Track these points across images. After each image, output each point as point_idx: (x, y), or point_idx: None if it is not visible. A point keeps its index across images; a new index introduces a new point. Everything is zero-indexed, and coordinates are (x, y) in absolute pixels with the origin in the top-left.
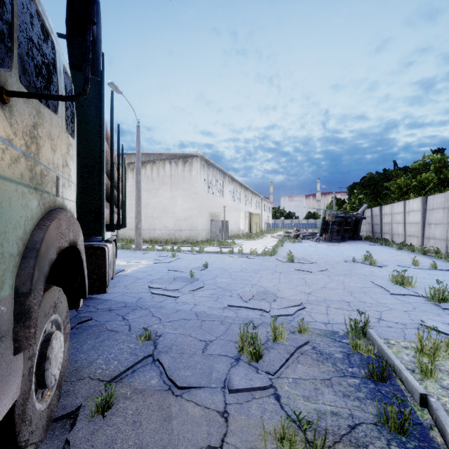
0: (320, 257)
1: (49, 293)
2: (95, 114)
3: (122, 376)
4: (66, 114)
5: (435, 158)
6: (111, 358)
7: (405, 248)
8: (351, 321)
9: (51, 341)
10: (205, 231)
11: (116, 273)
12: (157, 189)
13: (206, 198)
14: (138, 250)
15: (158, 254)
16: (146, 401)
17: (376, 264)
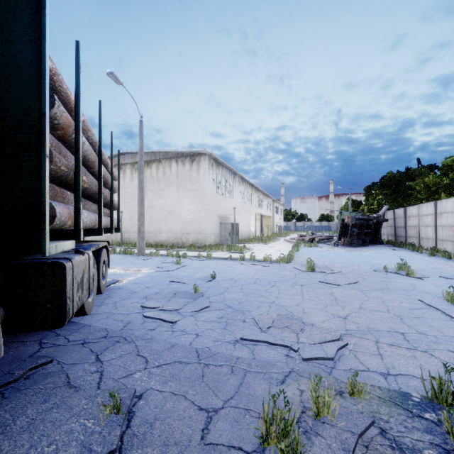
0: (343, 265)
1: None
2: (32, 56)
3: None
4: None
5: None
6: None
7: (438, 254)
8: (421, 371)
9: None
10: (213, 234)
11: (107, 285)
12: (163, 190)
13: (215, 199)
14: (141, 256)
15: (161, 260)
16: None
17: (414, 275)
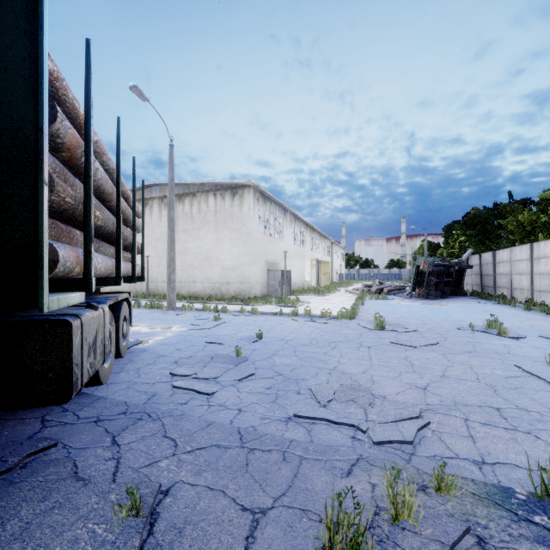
0: (420, 322)
1: None
2: (25, 54)
3: None
4: None
5: None
6: None
7: (535, 309)
8: (524, 459)
9: None
10: (260, 284)
11: (128, 347)
12: (198, 230)
13: (261, 241)
14: (171, 310)
15: (196, 315)
16: None
17: (507, 335)
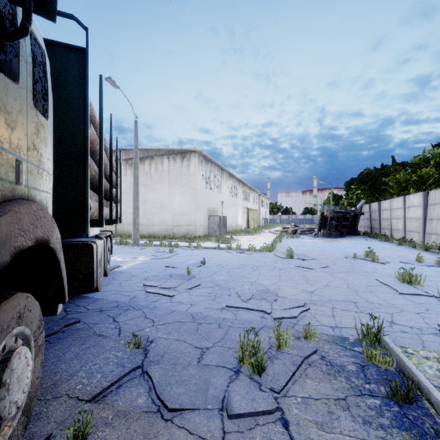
0: (319, 253)
1: (9, 302)
2: (79, 97)
3: (105, 393)
4: (41, 92)
5: (435, 152)
6: (94, 369)
7: (405, 244)
8: (360, 325)
9: (10, 361)
10: (203, 226)
11: (111, 269)
12: (155, 185)
13: (204, 193)
14: (136, 246)
15: (155, 249)
16: (130, 428)
17: (378, 261)
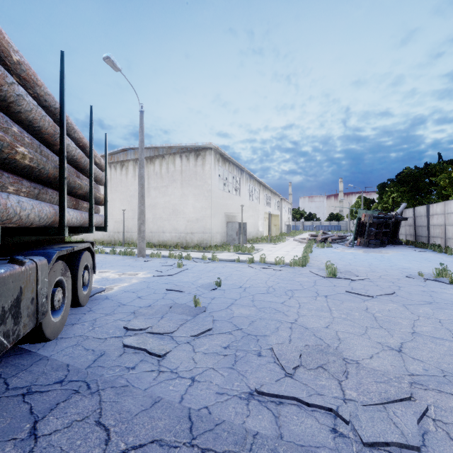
0: (368, 270)
1: None
2: None
3: None
4: None
5: None
6: None
7: None
8: None
9: None
10: (220, 234)
11: (91, 295)
12: (166, 187)
13: (221, 196)
14: (141, 257)
15: (162, 262)
16: None
17: None
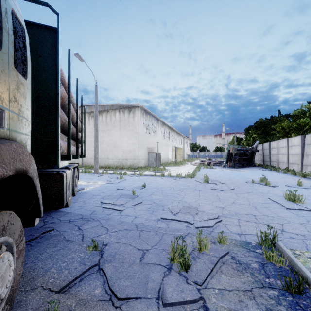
0: (227, 179)
1: None
2: (52, 64)
3: (70, 285)
4: (22, 59)
5: (310, 107)
6: (63, 267)
7: (288, 172)
8: (259, 232)
9: None
10: (144, 160)
11: (77, 191)
12: (110, 130)
13: (145, 136)
14: (96, 174)
15: (110, 176)
16: None
17: (270, 185)
